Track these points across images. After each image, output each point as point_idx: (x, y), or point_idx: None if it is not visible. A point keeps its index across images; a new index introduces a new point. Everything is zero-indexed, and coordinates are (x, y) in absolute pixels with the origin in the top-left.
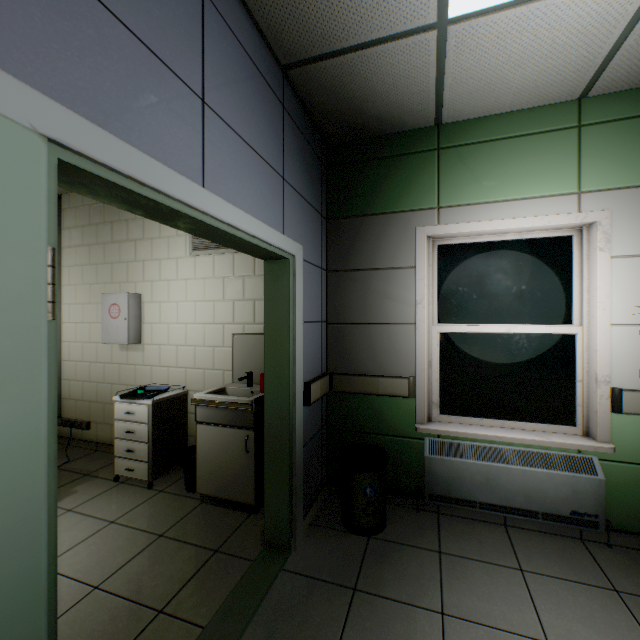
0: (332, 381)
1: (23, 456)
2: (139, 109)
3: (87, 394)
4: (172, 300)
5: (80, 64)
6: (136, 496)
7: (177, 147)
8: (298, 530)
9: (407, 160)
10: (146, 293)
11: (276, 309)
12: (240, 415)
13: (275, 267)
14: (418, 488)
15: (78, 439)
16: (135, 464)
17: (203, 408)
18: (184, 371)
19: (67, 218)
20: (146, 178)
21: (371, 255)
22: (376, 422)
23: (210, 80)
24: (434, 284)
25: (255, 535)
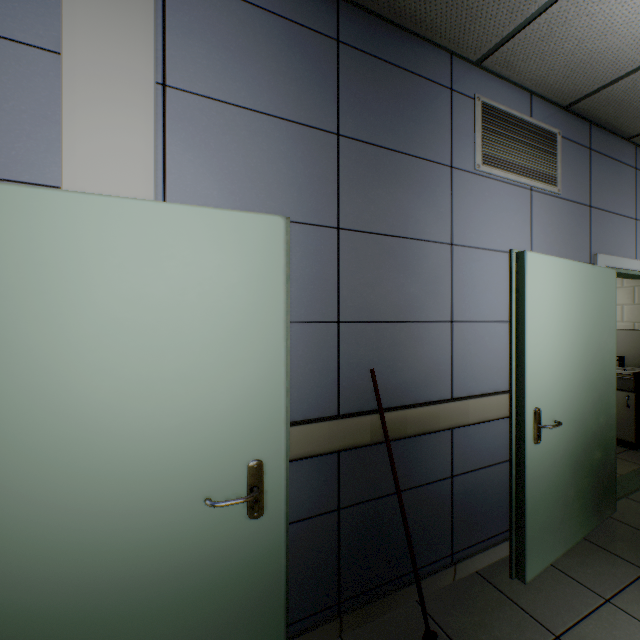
0: None
1: (613, 354)
2: (618, 241)
3: None
4: None
5: (607, 238)
6: None
7: (627, 247)
8: None
9: None
10: None
11: None
12: (620, 382)
13: None
14: None
15: None
16: None
17: None
18: None
19: None
20: (623, 267)
21: None
22: None
23: (637, 207)
24: None
25: (639, 458)
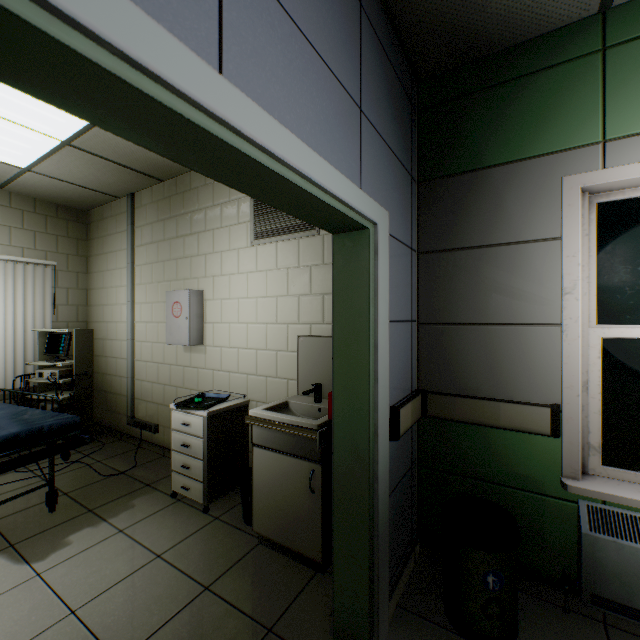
0: (426, 402)
1: None
2: None
3: (155, 396)
4: (233, 297)
5: None
6: (189, 521)
7: None
8: (381, 624)
9: (546, 78)
10: (208, 290)
11: (350, 303)
12: (303, 442)
13: (348, 242)
14: (567, 578)
15: (148, 441)
16: (190, 482)
17: (260, 428)
18: (245, 377)
19: (139, 216)
20: None
21: (485, 226)
22: (493, 466)
23: None
24: (590, 263)
25: (321, 612)
